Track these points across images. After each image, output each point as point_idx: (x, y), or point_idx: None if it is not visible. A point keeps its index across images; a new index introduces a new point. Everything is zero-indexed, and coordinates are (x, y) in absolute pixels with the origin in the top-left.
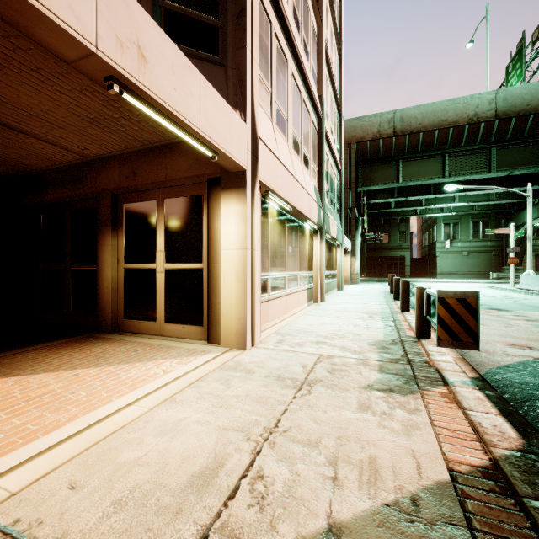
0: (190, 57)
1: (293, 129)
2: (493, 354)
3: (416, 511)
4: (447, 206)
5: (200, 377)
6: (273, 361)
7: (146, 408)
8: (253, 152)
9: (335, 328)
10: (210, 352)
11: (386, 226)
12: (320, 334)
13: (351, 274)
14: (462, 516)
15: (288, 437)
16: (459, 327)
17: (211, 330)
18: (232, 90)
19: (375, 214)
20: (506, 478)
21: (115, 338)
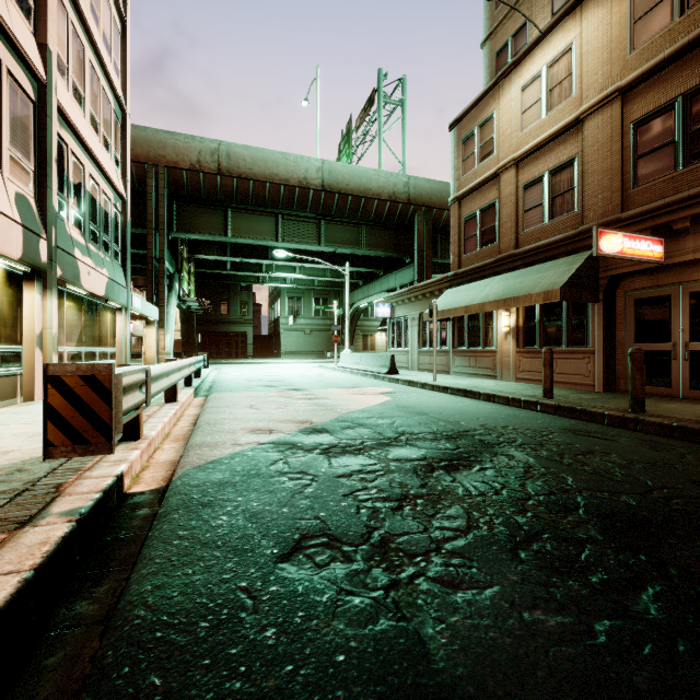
0: None
1: None
2: (217, 447)
3: None
4: (291, 277)
5: None
6: None
7: None
8: None
9: None
10: None
11: (225, 292)
12: None
13: (159, 355)
14: None
15: None
16: (85, 421)
17: None
18: None
19: (209, 275)
20: None
21: None
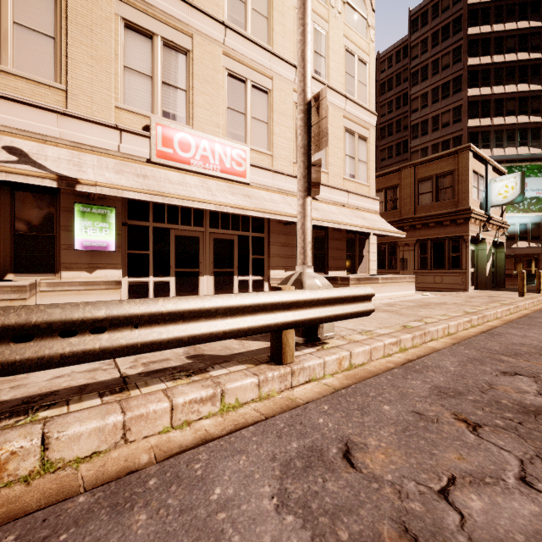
0: None
1: None
2: None
3: None
4: None
5: None
6: None
7: None
8: None
9: None
10: None
11: None
12: None
13: None
14: None
15: None
16: None
17: None
18: None
19: None
20: None
21: None
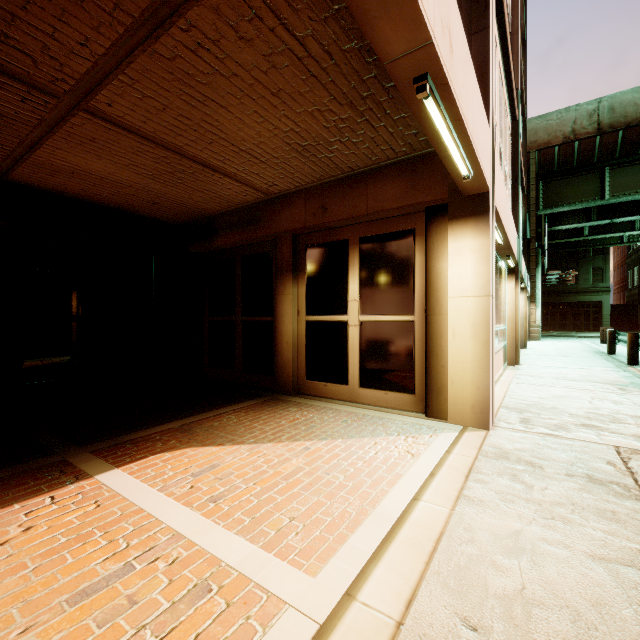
0: None
1: (499, 136)
2: None
3: None
4: None
5: (470, 467)
6: (550, 451)
7: (445, 508)
8: (492, 168)
9: (587, 405)
10: (441, 430)
11: (572, 260)
12: (574, 413)
13: (530, 327)
14: None
15: None
16: None
17: (431, 400)
18: None
19: (554, 245)
20: None
21: (304, 402)
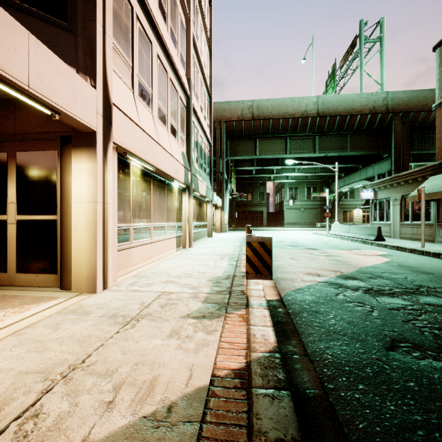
0: (34, 17)
1: (159, 102)
2: (294, 281)
3: (167, 417)
4: (291, 175)
5: (31, 324)
6: (116, 302)
7: None
8: (105, 116)
9: (188, 269)
10: (57, 298)
11: (250, 187)
12: (172, 275)
13: (221, 225)
14: (201, 413)
15: (88, 371)
16: (260, 263)
17: (64, 277)
18: (82, 57)
19: (242, 178)
20: (250, 375)
21: None
